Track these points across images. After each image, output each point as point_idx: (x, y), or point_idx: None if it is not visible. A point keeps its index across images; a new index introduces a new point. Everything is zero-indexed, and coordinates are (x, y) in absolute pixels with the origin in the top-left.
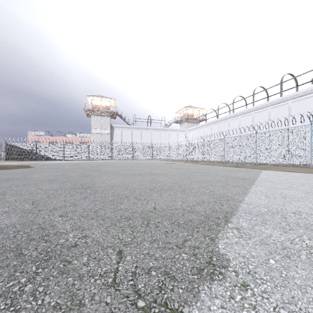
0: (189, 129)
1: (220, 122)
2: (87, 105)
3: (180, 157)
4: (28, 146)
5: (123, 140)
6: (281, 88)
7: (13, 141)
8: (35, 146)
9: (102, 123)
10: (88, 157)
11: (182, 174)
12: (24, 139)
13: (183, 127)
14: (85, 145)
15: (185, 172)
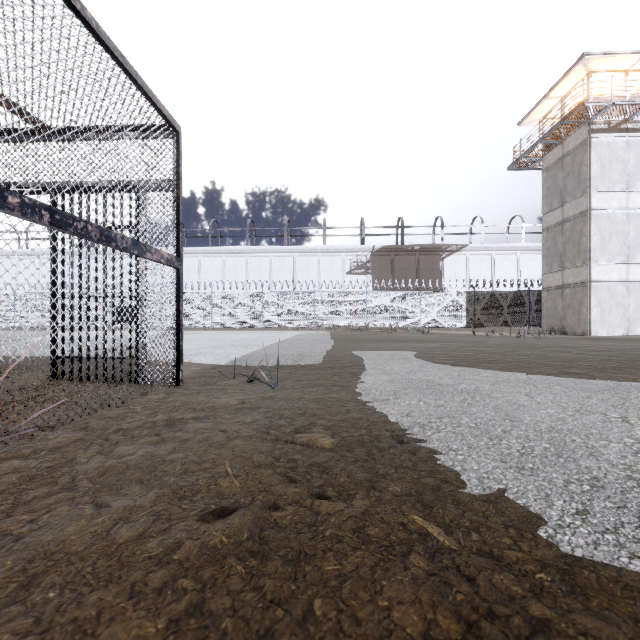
0: None
1: None
2: None
3: None
4: None
5: None
6: None
7: None
8: None
9: None
10: None
11: None
12: None
13: None
14: None
15: None
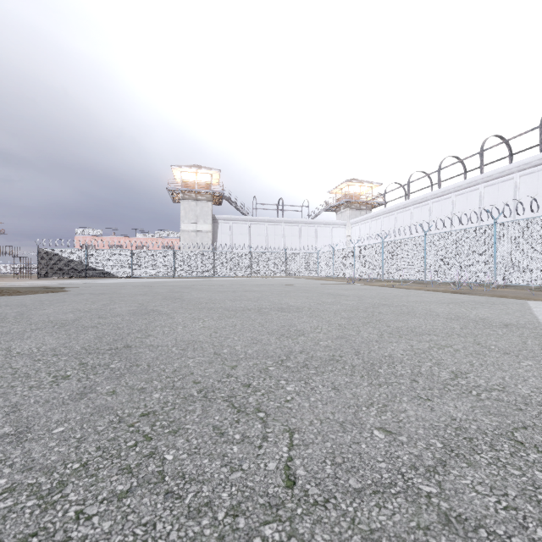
0: (352, 221)
1: (414, 208)
2: (172, 183)
3: (337, 272)
4: (74, 253)
5: (235, 242)
6: (541, 135)
7: (51, 244)
8: (86, 254)
9: (199, 214)
10: (173, 272)
11: (351, 311)
12: (68, 241)
13: (341, 218)
14: (168, 252)
15: (355, 304)
